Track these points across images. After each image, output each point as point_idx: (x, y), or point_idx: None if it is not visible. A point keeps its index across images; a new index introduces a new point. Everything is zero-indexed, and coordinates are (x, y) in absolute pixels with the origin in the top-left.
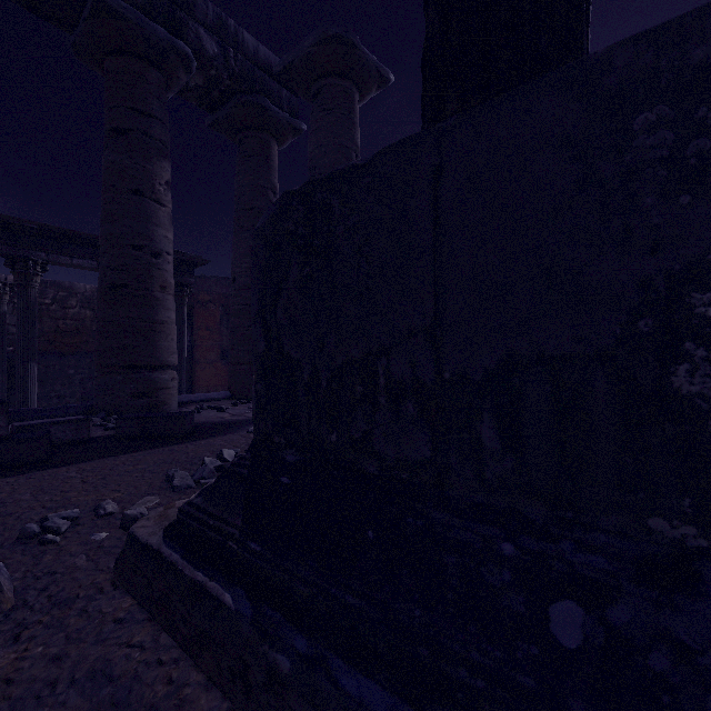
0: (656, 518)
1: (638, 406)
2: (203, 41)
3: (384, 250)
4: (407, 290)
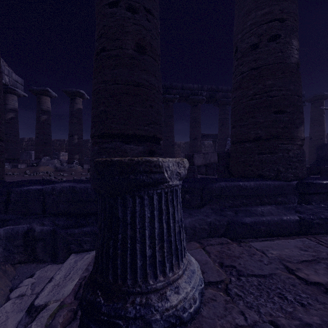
0: None
1: None
2: None
3: (326, 149)
4: (327, 151)
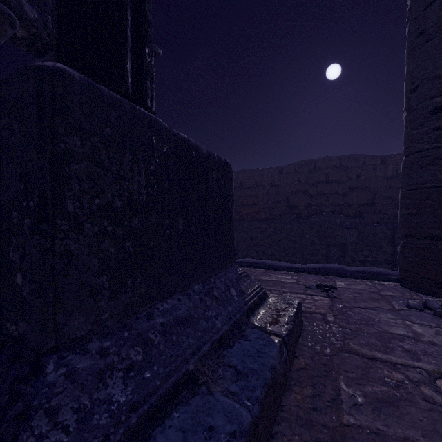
0: (8, 322)
1: (4, 266)
2: (25, 8)
3: None
4: None
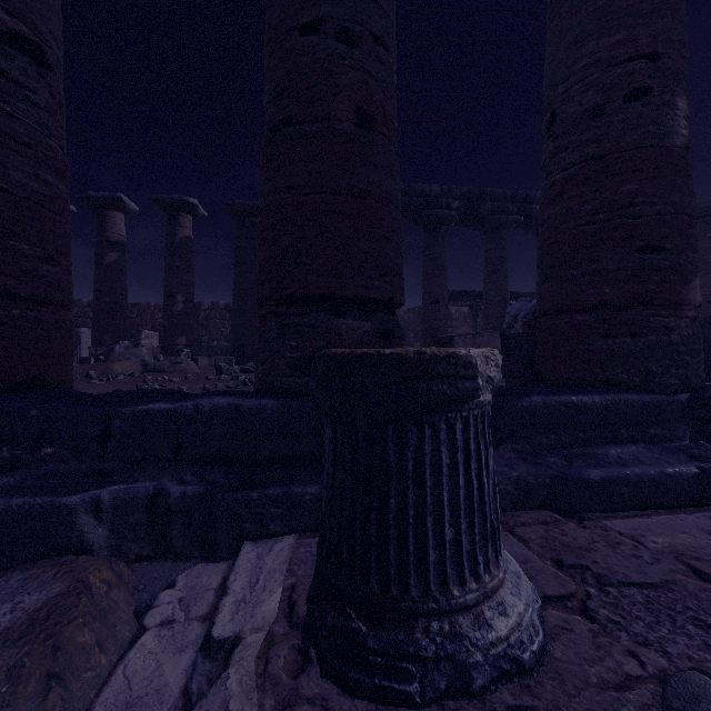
0: None
1: None
2: None
3: None
4: None
